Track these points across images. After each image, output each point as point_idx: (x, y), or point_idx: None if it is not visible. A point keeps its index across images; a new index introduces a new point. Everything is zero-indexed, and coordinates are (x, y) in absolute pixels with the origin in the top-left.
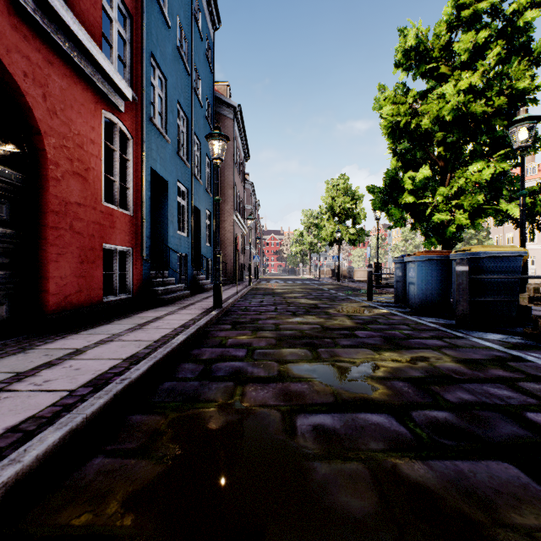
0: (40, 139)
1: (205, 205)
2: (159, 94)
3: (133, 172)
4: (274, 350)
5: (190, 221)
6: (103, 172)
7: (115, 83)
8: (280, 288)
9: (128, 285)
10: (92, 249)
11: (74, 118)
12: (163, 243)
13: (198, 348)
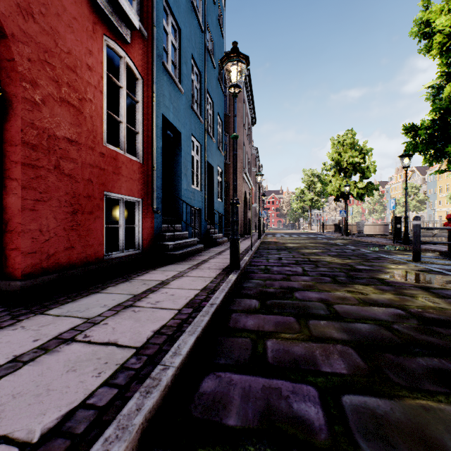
0: (7, 43)
1: (217, 163)
2: (172, 42)
3: (143, 115)
4: (385, 401)
5: (203, 176)
6: (105, 108)
7: (116, 0)
8: (290, 242)
9: (138, 239)
10: (89, 197)
11: (62, 32)
12: (177, 196)
13: (214, 370)
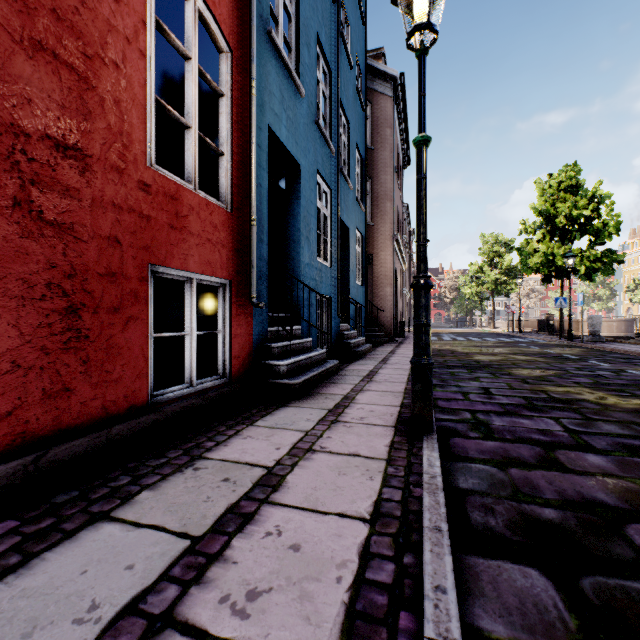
0: None
1: (355, 223)
2: (285, 5)
3: (232, 121)
4: None
5: (335, 243)
6: (152, 91)
7: None
8: (477, 352)
9: (222, 357)
10: (112, 276)
11: None
12: (293, 275)
13: None
